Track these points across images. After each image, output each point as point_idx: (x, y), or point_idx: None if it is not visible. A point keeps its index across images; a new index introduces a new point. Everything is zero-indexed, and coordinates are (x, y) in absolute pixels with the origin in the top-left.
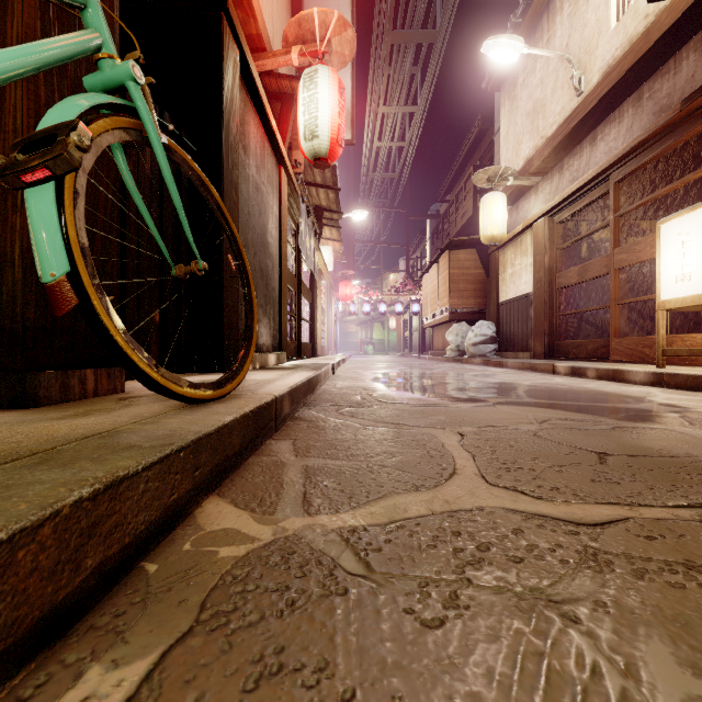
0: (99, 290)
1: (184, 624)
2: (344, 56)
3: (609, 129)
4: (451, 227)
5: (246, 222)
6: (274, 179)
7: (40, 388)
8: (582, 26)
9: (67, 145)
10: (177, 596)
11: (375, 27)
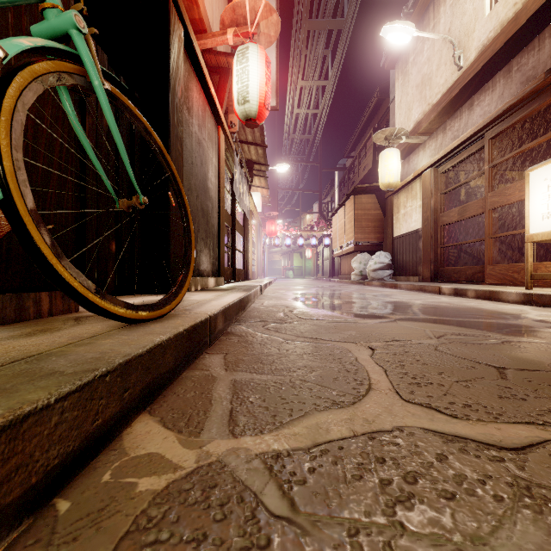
0: (36, 218)
1: None
2: (270, 37)
3: (484, 97)
4: (355, 177)
5: (189, 170)
6: (213, 136)
7: None
8: (462, 14)
9: None
10: (80, 549)
11: (295, 17)
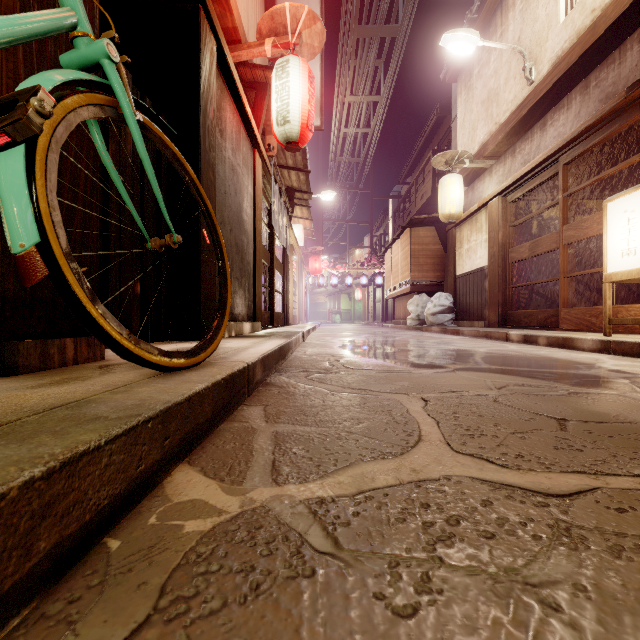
0: (71, 261)
1: (141, 612)
2: (314, 48)
3: (558, 116)
4: (412, 207)
5: (222, 200)
6: (249, 161)
7: (18, 357)
8: (533, 21)
9: (27, 110)
10: (136, 577)
11: (342, 23)
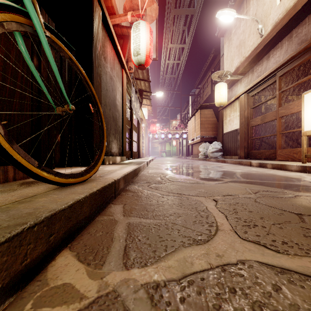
0: None
1: None
2: (152, 17)
3: (276, 52)
4: (201, 99)
5: (105, 93)
6: (119, 75)
7: None
8: (263, 5)
9: None
10: None
11: (167, 7)
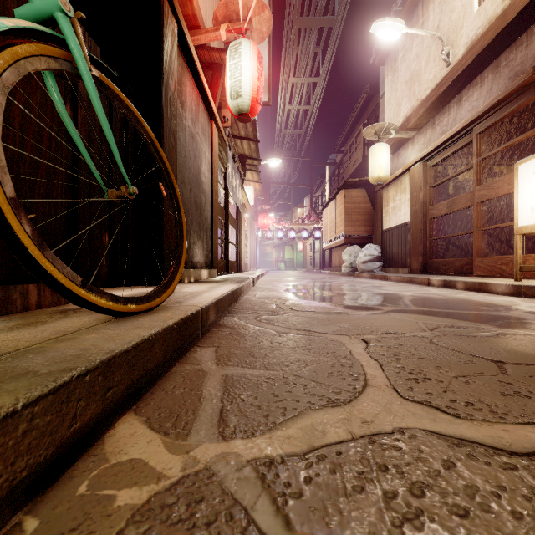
0: (16, 207)
1: None
2: (263, 33)
3: (472, 92)
4: (345, 172)
5: (183, 163)
6: (207, 131)
7: None
8: (450, 11)
9: None
10: None
11: (287, 14)
